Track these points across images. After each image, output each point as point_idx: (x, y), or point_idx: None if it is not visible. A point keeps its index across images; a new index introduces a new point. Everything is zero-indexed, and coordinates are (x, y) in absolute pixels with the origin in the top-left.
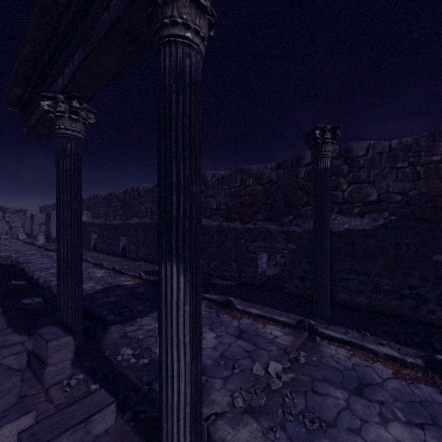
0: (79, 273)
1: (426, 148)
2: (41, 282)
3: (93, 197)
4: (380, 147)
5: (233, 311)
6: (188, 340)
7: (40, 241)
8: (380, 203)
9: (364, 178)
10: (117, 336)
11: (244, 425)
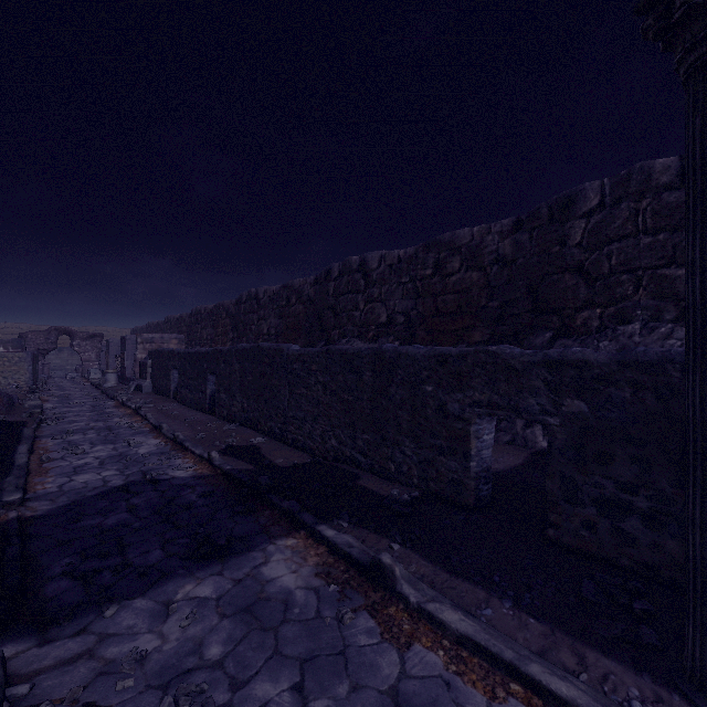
0: None
1: None
2: (19, 464)
3: (195, 312)
4: None
5: (389, 603)
6: None
7: (110, 382)
8: None
9: None
10: None
11: None
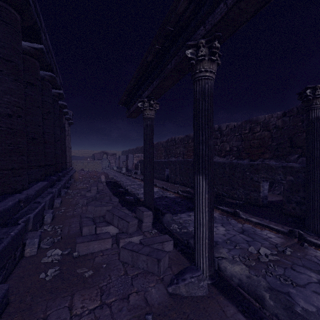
0: (153, 184)
1: None
2: (129, 191)
3: None
4: None
5: (238, 219)
6: (207, 210)
7: (123, 171)
8: None
9: None
10: (169, 219)
11: (237, 264)
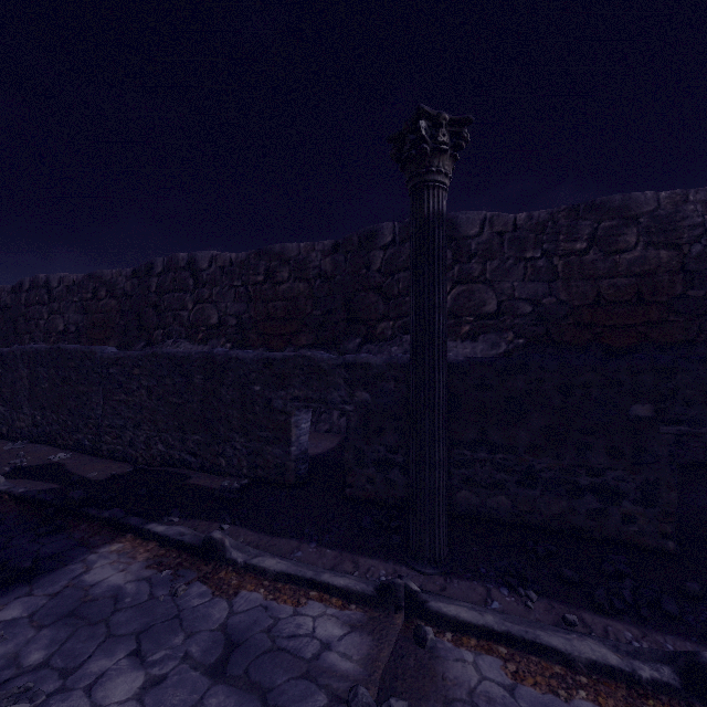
0: None
1: (566, 228)
2: None
3: None
4: (502, 223)
5: (219, 570)
6: None
7: None
8: (502, 317)
9: (477, 274)
10: None
11: None
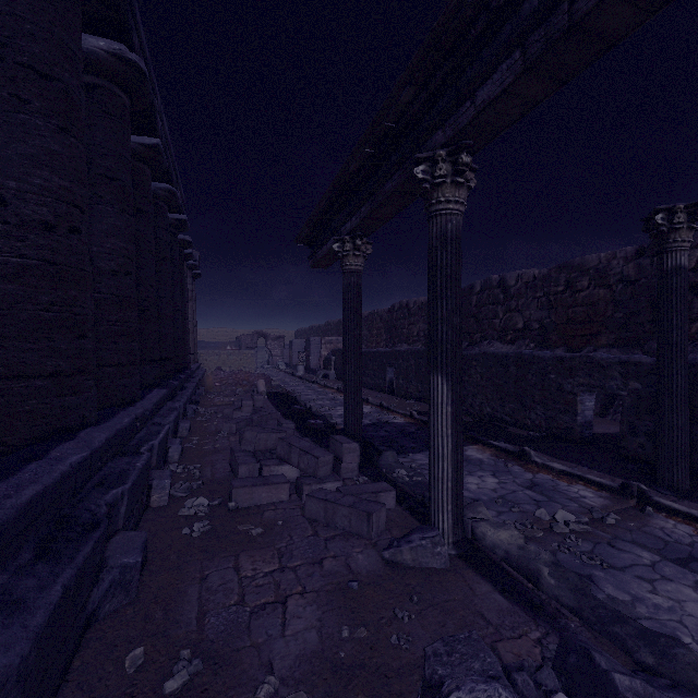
0: (360, 393)
1: None
2: (314, 411)
3: None
4: None
5: (528, 464)
6: (450, 433)
7: (300, 372)
8: None
9: None
10: (391, 460)
11: (505, 529)
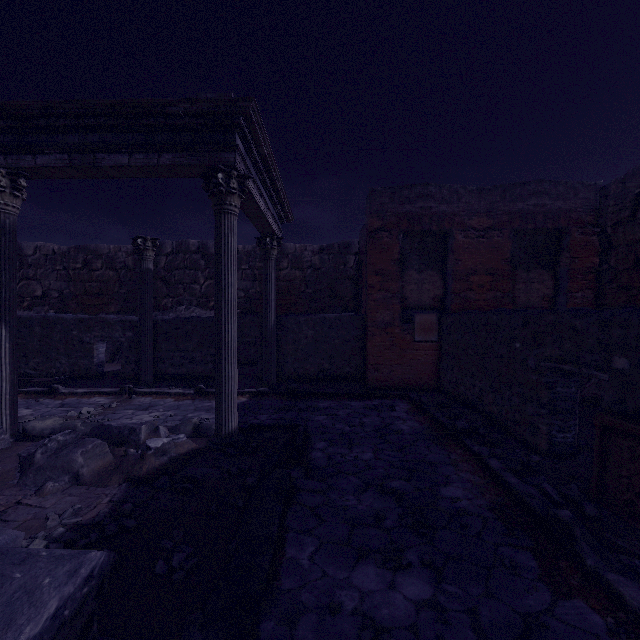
0: None
1: (260, 256)
2: None
3: None
4: None
5: (57, 396)
6: (9, 361)
7: None
8: None
9: None
10: None
11: (50, 419)
